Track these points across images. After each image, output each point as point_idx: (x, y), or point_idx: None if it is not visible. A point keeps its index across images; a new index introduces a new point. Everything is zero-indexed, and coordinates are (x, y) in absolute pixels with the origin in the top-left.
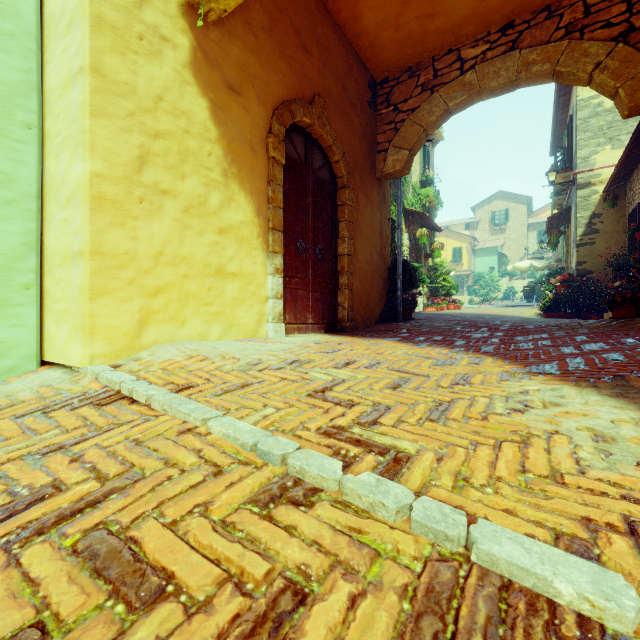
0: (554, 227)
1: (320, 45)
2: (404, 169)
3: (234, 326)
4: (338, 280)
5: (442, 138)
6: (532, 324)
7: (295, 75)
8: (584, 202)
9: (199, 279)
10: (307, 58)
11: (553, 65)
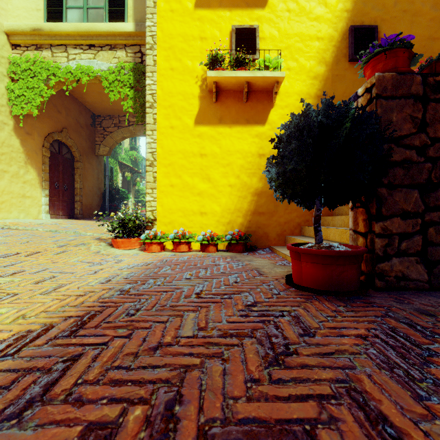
0: None
1: (66, 108)
2: (108, 154)
3: (29, 214)
4: (75, 198)
5: None
6: None
7: (54, 122)
8: None
9: (16, 198)
10: (60, 114)
11: None
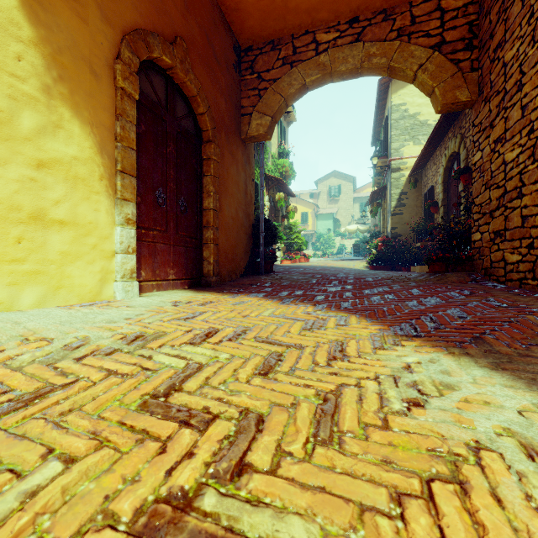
0: (375, 200)
1: None
2: (267, 134)
3: (63, 288)
4: (203, 234)
5: (295, 119)
6: (370, 277)
7: (153, 6)
8: (396, 182)
9: None
10: None
11: (388, 60)
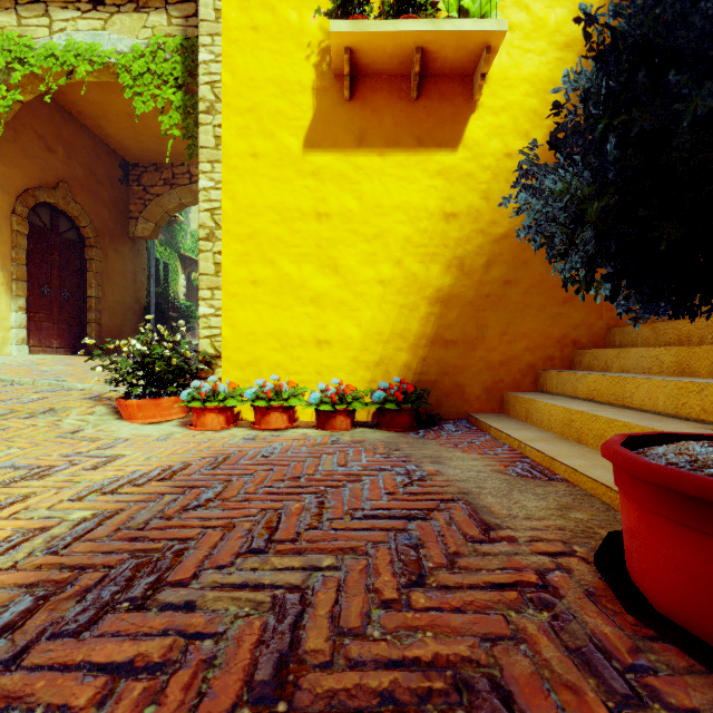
0: None
1: (66, 143)
2: (152, 236)
3: None
4: (87, 316)
5: None
6: None
7: (39, 169)
8: None
9: None
10: (52, 155)
11: None
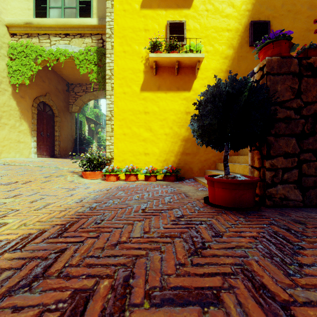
0: None
1: (48, 78)
2: (78, 112)
3: (22, 154)
4: (55, 143)
5: None
6: None
7: (40, 89)
8: None
9: (14, 143)
10: (44, 83)
11: None
